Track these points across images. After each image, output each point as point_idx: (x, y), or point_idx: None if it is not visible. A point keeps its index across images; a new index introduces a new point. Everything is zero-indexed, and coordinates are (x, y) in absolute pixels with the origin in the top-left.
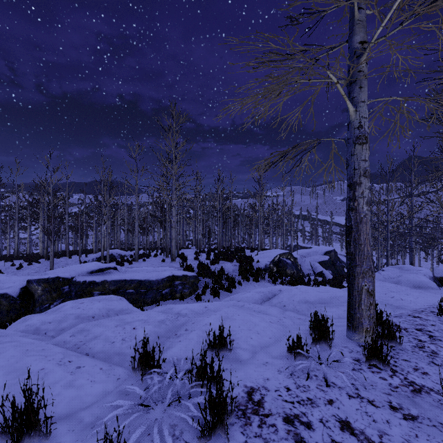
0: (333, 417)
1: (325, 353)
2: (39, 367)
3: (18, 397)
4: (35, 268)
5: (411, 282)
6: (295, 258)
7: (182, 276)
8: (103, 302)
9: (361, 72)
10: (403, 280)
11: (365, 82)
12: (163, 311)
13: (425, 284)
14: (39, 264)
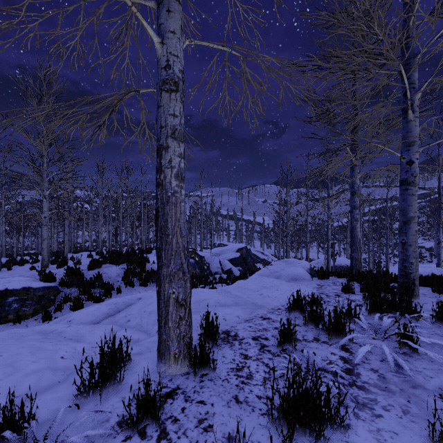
0: None
1: (86, 414)
2: None
3: None
4: None
5: (290, 275)
6: (202, 257)
7: (21, 289)
8: None
9: None
10: (284, 274)
11: (175, 6)
12: None
13: (301, 276)
14: None
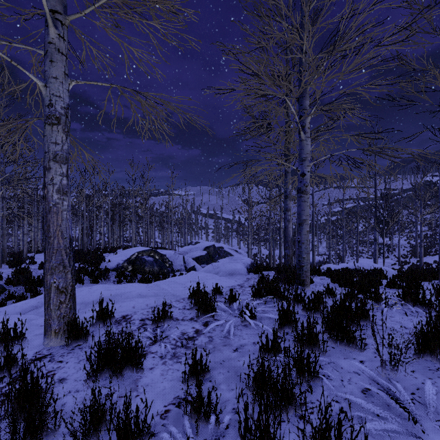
0: None
1: None
2: None
3: None
4: None
5: (228, 271)
6: (164, 255)
7: None
8: None
9: (52, 44)
10: (223, 269)
11: (58, 57)
12: None
13: (237, 271)
14: None
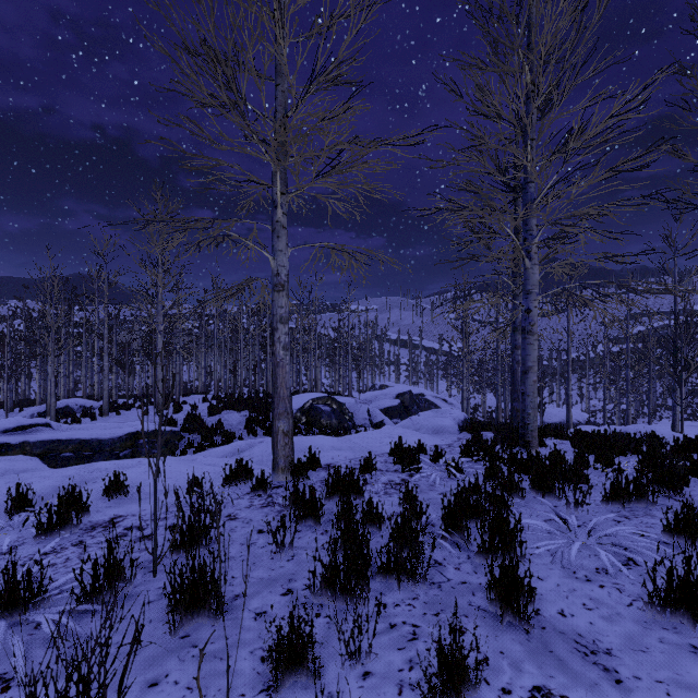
0: (171, 524)
1: (229, 491)
2: None
3: None
4: None
5: (433, 427)
6: (343, 404)
7: (150, 432)
8: (3, 463)
9: (279, 222)
10: (426, 425)
11: (283, 232)
12: (80, 468)
13: (445, 428)
14: None
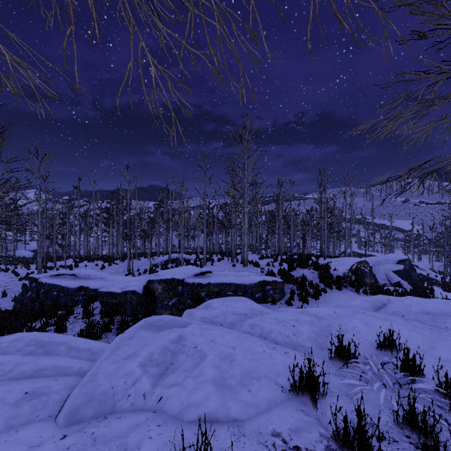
0: None
1: None
2: (260, 349)
3: (269, 369)
4: (115, 268)
5: None
6: (370, 267)
7: (272, 281)
8: (241, 302)
9: None
10: None
11: None
12: (298, 313)
13: None
14: (117, 265)
